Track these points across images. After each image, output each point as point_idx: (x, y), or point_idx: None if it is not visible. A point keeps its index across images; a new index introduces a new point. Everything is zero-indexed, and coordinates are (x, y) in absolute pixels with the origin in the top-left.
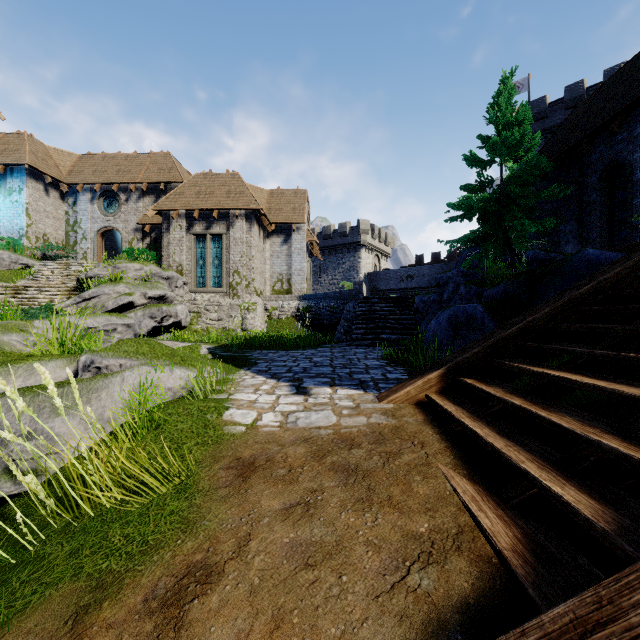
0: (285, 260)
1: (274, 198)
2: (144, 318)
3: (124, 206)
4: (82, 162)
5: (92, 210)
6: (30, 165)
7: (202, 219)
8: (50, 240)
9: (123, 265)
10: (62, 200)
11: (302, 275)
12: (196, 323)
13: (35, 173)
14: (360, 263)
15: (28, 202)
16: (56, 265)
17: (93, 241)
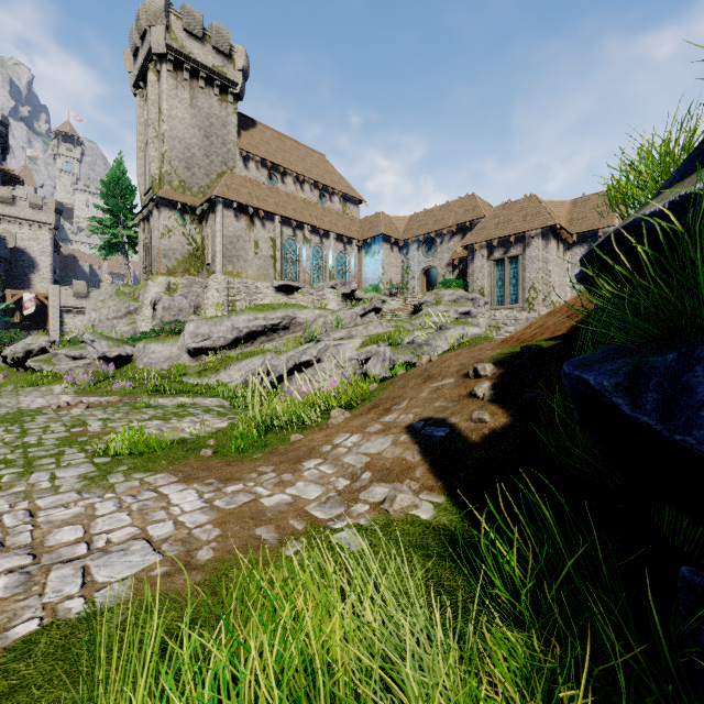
0: None
1: (577, 207)
2: None
3: (439, 248)
4: (411, 221)
5: (418, 256)
6: (384, 234)
7: (500, 246)
8: (393, 282)
9: (441, 292)
10: (399, 253)
11: None
12: None
13: (386, 238)
14: None
15: (382, 259)
16: (398, 299)
17: (418, 279)
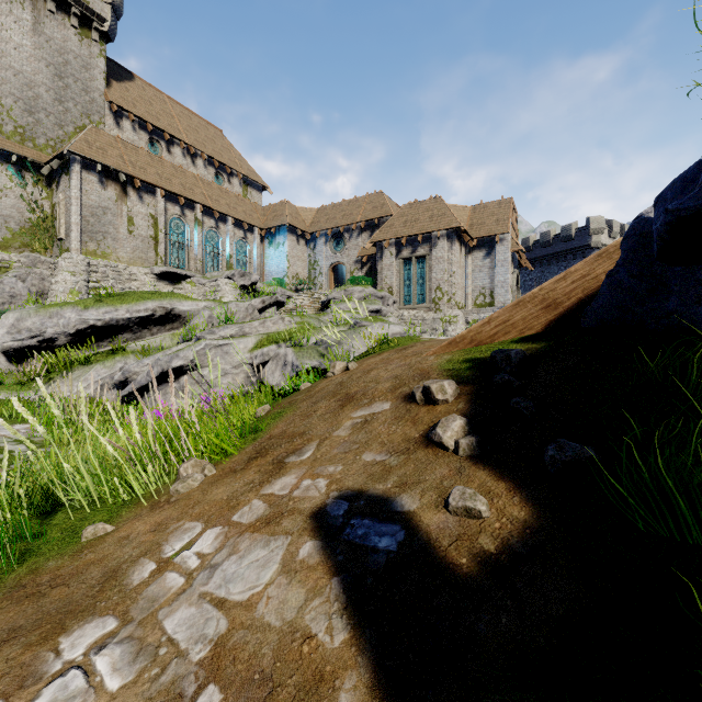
0: (487, 273)
1: (476, 213)
2: None
3: (347, 243)
4: (319, 214)
5: (326, 250)
6: (289, 224)
7: (408, 244)
8: (300, 277)
9: (351, 289)
10: (306, 246)
11: (506, 287)
12: None
13: (292, 229)
14: None
15: (288, 251)
16: (305, 295)
17: (326, 275)
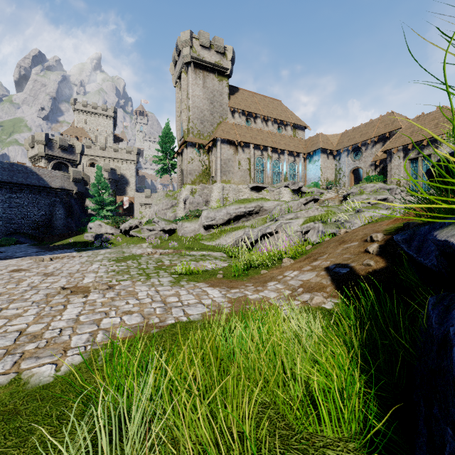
0: None
1: None
2: None
3: (364, 153)
4: (342, 137)
5: (347, 160)
6: (322, 148)
7: (414, 148)
8: (329, 180)
9: (364, 185)
10: (333, 159)
11: None
12: None
13: (323, 150)
14: None
15: (321, 165)
16: (332, 191)
17: (348, 176)
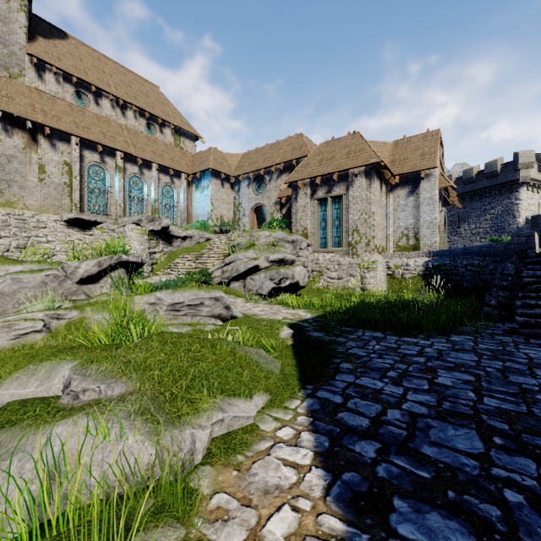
0: (411, 213)
1: (398, 148)
2: (265, 280)
3: (268, 185)
4: (243, 159)
5: (248, 193)
6: (212, 168)
7: (324, 184)
8: (224, 219)
9: (256, 233)
10: (232, 189)
11: (433, 227)
12: (318, 281)
13: (216, 173)
14: (518, 205)
15: (212, 194)
16: (224, 237)
17: (249, 216)
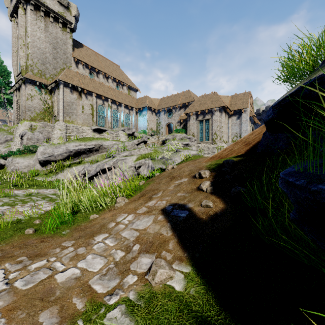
0: (238, 126)
1: (233, 99)
2: None
3: (174, 114)
4: (161, 101)
5: (164, 117)
6: (148, 106)
7: (201, 114)
8: (153, 129)
9: (175, 134)
10: (156, 115)
11: (247, 132)
12: None
13: (149, 108)
14: None
15: (148, 118)
16: (155, 137)
17: (164, 128)
